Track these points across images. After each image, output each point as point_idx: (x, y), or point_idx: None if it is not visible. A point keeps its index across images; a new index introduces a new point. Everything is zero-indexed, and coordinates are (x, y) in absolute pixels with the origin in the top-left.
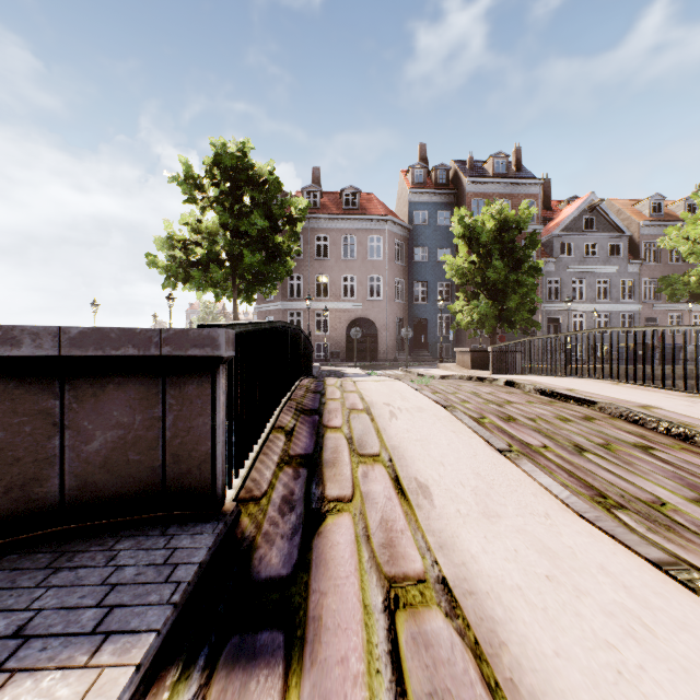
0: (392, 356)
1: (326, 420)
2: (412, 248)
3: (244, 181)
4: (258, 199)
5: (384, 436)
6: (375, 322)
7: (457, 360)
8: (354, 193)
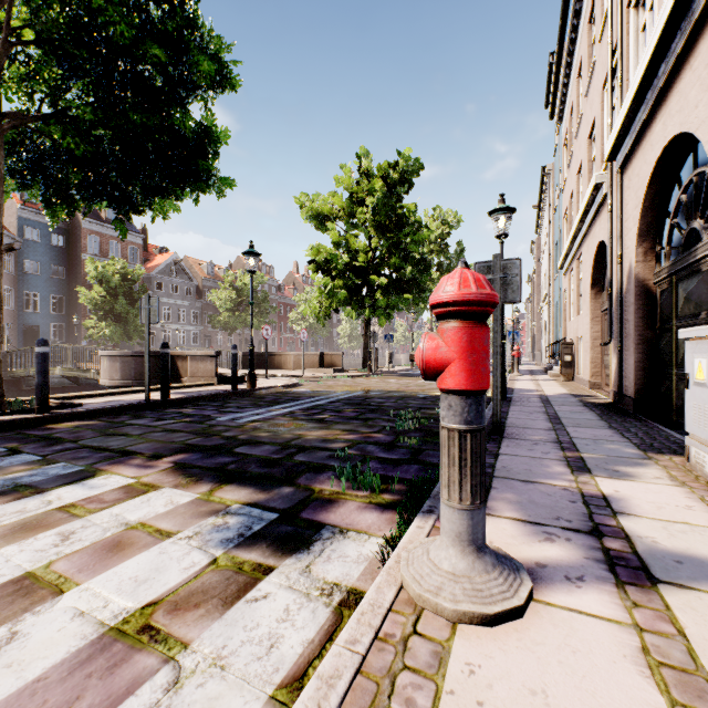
0: None
1: None
2: (23, 260)
3: None
4: None
5: None
6: None
7: (97, 360)
8: None
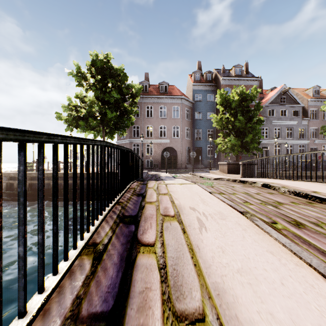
0: (184, 166)
1: (141, 232)
2: (194, 112)
3: (108, 75)
4: (115, 84)
5: (200, 263)
6: (176, 149)
7: (220, 168)
8: (165, 84)
